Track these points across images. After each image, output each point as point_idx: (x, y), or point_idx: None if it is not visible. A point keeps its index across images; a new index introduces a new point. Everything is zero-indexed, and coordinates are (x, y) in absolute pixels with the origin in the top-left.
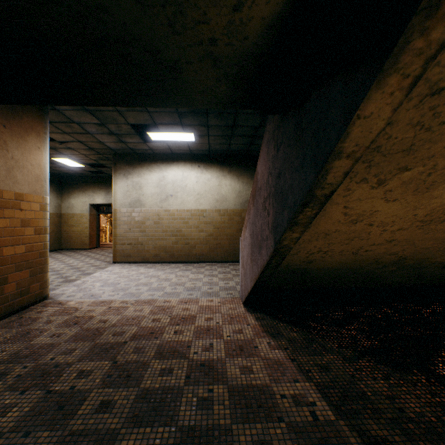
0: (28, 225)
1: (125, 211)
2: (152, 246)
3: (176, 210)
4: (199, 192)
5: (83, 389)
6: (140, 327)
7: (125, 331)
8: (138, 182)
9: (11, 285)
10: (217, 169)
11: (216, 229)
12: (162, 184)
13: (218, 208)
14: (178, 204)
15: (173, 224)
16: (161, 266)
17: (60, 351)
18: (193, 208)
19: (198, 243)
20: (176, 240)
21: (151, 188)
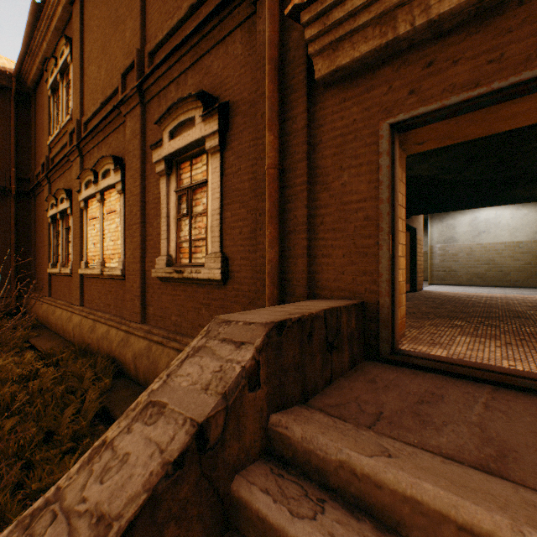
0: (420, 252)
1: (439, 246)
2: (464, 273)
3: (488, 243)
4: (514, 226)
5: (492, 300)
6: (498, 296)
7: (490, 296)
8: (450, 224)
9: (418, 278)
10: (536, 204)
11: (534, 258)
12: (473, 223)
13: (536, 240)
14: (490, 238)
15: (485, 255)
16: (476, 287)
17: (466, 296)
18: (507, 240)
19: (512, 270)
20: (488, 268)
21: (463, 227)
